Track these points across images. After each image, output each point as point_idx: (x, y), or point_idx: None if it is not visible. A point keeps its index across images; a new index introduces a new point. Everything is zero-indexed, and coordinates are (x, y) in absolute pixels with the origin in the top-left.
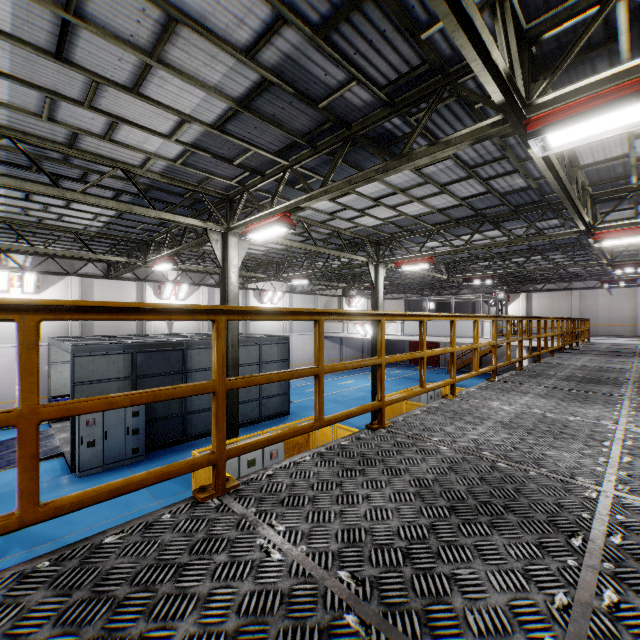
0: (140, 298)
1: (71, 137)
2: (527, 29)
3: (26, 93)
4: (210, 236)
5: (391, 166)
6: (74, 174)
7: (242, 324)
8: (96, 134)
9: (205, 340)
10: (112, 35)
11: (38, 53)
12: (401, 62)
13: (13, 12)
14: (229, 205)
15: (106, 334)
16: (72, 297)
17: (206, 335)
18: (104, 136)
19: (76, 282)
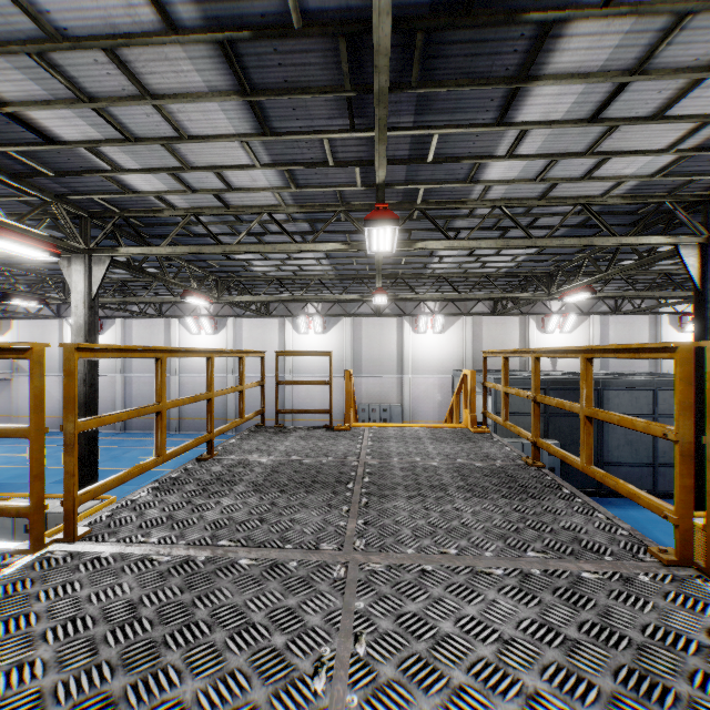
0: (522, 333)
1: (548, 189)
2: None
3: (534, 165)
4: (680, 252)
5: None
6: (523, 223)
7: (648, 361)
8: (574, 178)
9: (625, 380)
10: (669, 71)
11: (574, 125)
12: None
13: (573, 101)
14: (709, 207)
15: (492, 369)
16: (466, 335)
17: (610, 374)
18: (582, 177)
19: (469, 321)
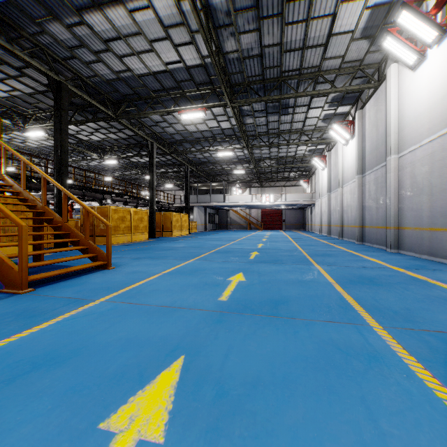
0: None
1: None
2: (25, 114)
3: None
4: None
5: (4, 131)
6: None
7: None
8: None
9: None
10: None
11: None
12: None
13: None
14: None
15: None
16: None
17: None
18: None
19: None
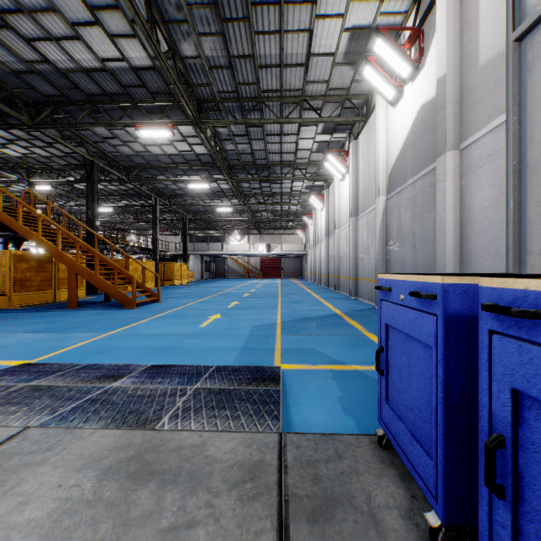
0: None
1: None
2: (29, 168)
3: None
4: None
5: (4, 182)
6: None
7: None
8: None
9: None
10: None
11: None
12: (2, 164)
13: None
14: None
15: None
16: None
17: None
18: None
19: None
